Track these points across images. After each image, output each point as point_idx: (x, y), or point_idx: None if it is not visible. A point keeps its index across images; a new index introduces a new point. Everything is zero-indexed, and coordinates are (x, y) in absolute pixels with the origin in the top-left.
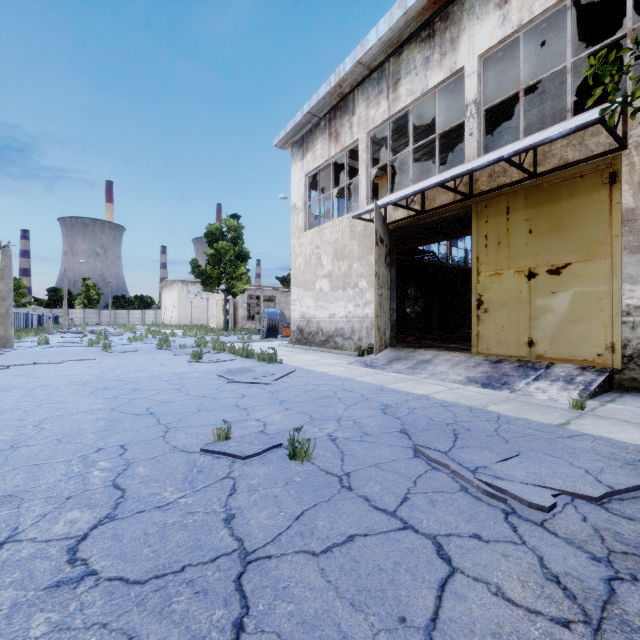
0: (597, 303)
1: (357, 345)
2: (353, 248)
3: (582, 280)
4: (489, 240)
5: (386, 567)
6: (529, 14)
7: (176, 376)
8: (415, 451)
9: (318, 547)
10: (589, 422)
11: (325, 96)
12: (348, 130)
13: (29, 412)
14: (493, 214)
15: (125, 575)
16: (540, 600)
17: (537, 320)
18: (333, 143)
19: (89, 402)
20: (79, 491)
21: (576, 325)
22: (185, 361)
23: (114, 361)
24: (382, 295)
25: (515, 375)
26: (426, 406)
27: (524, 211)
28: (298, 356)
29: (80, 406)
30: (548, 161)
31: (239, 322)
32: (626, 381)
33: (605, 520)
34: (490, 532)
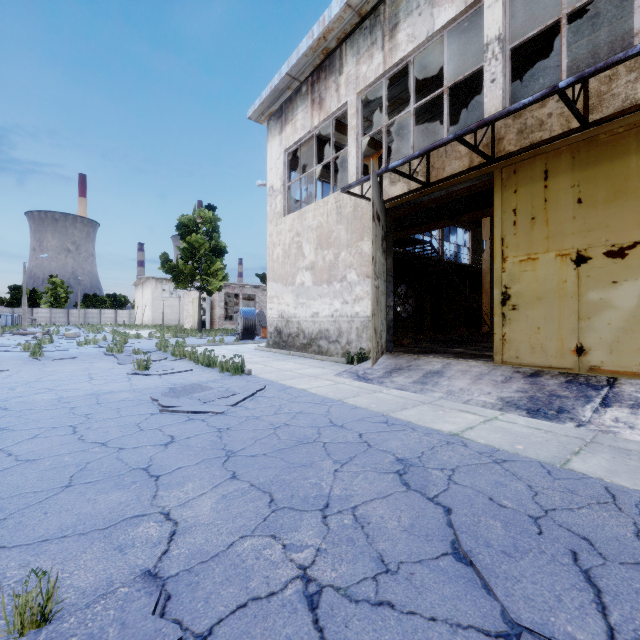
0: None
1: (345, 350)
2: (340, 234)
3: None
4: (519, 215)
5: None
6: None
7: (93, 399)
8: None
9: None
10: None
11: (307, 52)
12: (334, 93)
13: None
14: (525, 181)
15: None
16: None
17: (590, 319)
18: (316, 110)
19: None
20: None
21: None
22: (126, 372)
23: (30, 373)
24: (379, 288)
25: (570, 396)
26: (470, 463)
27: (570, 174)
28: (273, 364)
29: None
30: (606, 104)
31: (216, 322)
32: None
33: None
34: None
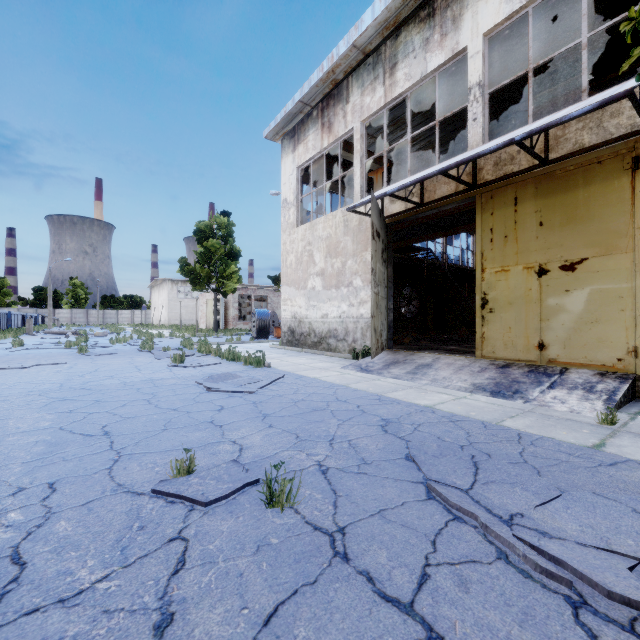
0: (617, 302)
1: (351, 347)
2: (347, 244)
3: (600, 277)
4: (495, 234)
5: None
6: None
7: (150, 383)
8: (428, 489)
9: None
10: (627, 442)
11: (317, 83)
12: (342, 119)
13: None
14: (499, 205)
15: None
16: None
17: (549, 321)
18: (326, 133)
19: (36, 418)
20: None
21: (593, 326)
22: (165, 365)
23: (87, 365)
24: (378, 294)
25: (527, 382)
26: (433, 421)
27: (534, 202)
28: (288, 359)
29: (23, 424)
30: (561, 146)
31: (230, 322)
32: None
33: None
34: None
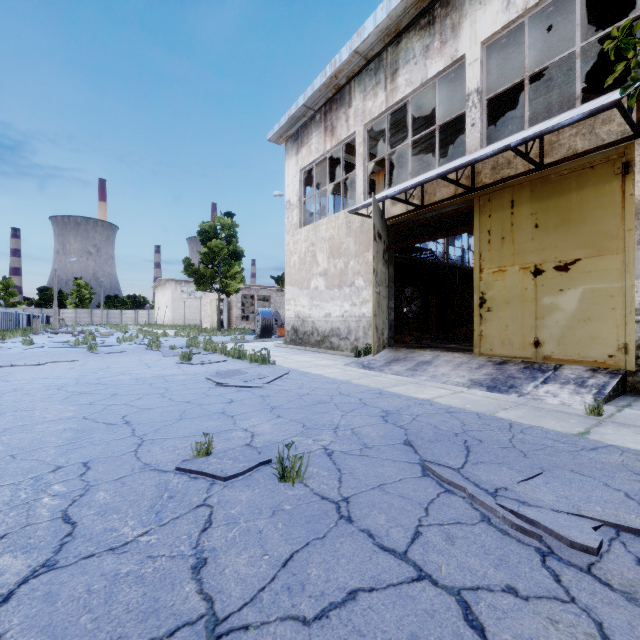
0: (608, 301)
1: (354, 345)
2: (349, 245)
3: (592, 277)
4: (492, 235)
5: None
6: None
7: (161, 379)
8: (423, 468)
9: (310, 610)
10: (611, 431)
11: (320, 88)
12: (344, 123)
13: None
14: (497, 208)
15: None
16: None
17: (544, 319)
18: (329, 137)
19: (60, 409)
20: (18, 526)
21: (586, 324)
22: (173, 362)
23: (98, 363)
24: (380, 293)
25: (522, 377)
26: (430, 412)
27: (530, 204)
28: (292, 357)
29: (49, 414)
30: (555, 151)
31: (233, 322)
32: (639, 384)
33: None
34: (527, 583)
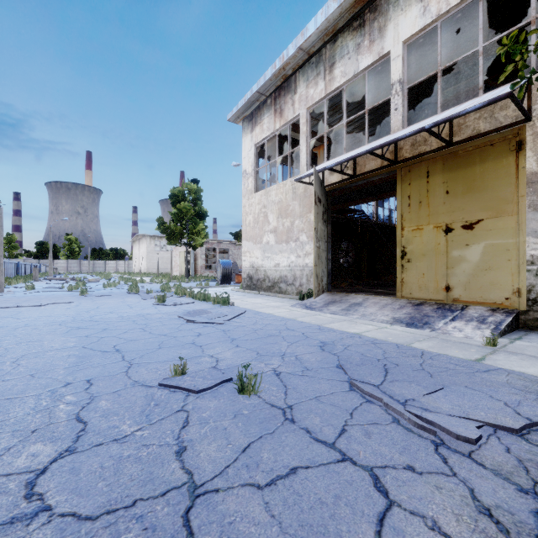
0: (505, 254)
1: (298, 290)
2: (295, 207)
3: (492, 234)
4: (412, 200)
5: (327, 500)
6: (446, 5)
7: (142, 317)
8: (350, 385)
9: (263, 480)
10: (502, 357)
11: (271, 77)
12: (291, 106)
13: (9, 349)
14: (415, 177)
15: (78, 510)
16: (475, 535)
17: (453, 268)
18: (278, 118)
19: (63, 340)
20: (44, 424)
21: (487, 273)
22: (151, 304)
23: (89, 304)
24: (320, 247)
25: (435, 316)
26: (359, 343)
27: (442, 175)
28: (248, 299)
29: (55, 344)
30: (463, 132)
31: (198, 271)
32: (530, 321)
33: (527, 451)
34: (422, 464)
